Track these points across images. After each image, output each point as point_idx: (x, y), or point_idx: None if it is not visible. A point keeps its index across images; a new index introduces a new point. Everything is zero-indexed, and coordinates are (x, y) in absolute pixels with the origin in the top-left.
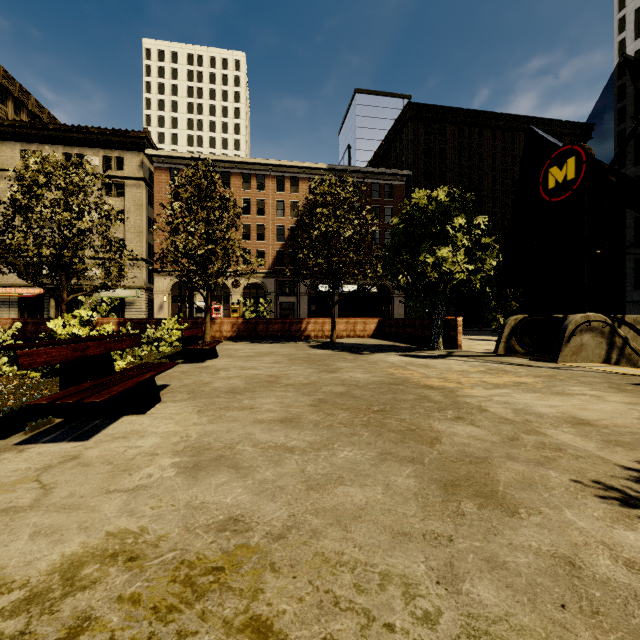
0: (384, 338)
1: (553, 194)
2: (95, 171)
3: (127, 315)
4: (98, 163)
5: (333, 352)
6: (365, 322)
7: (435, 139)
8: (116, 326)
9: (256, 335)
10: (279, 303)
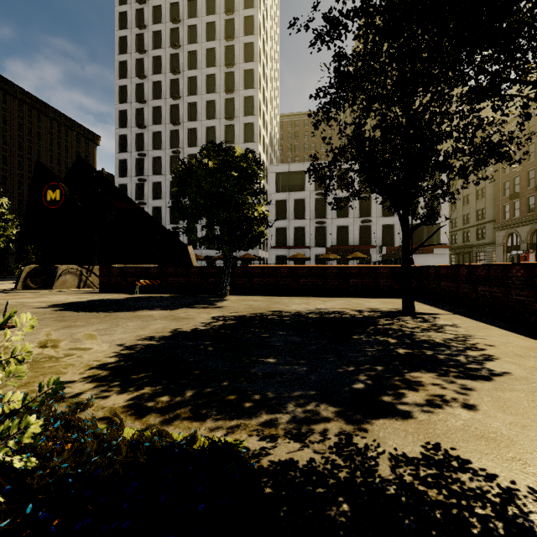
0: None
1: (50, 204)
2: None
3: None
4: None
5: None
6: None
7: None
8: None
9: None
10: None
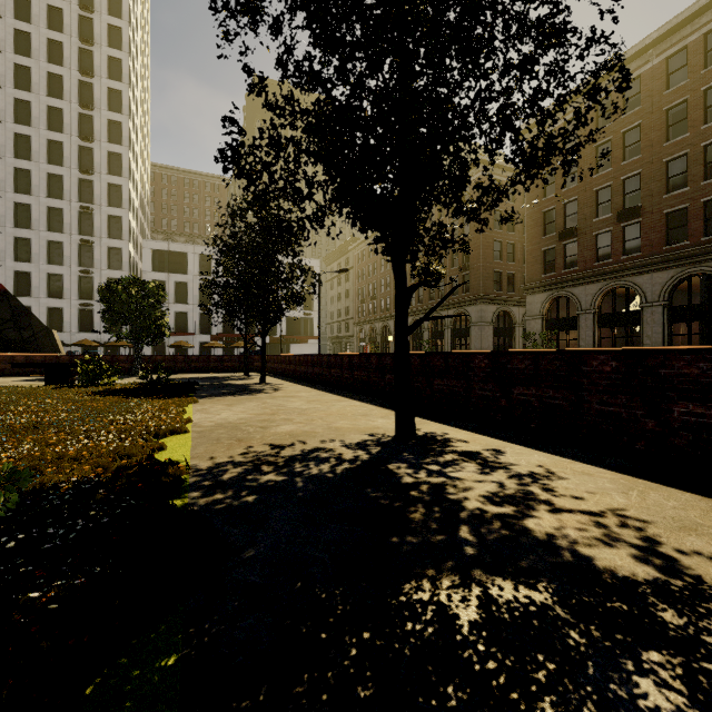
0: None
1: None
2: None
3: None
4: None
5: None
6: None
7: None
8: None
9: None
10: None
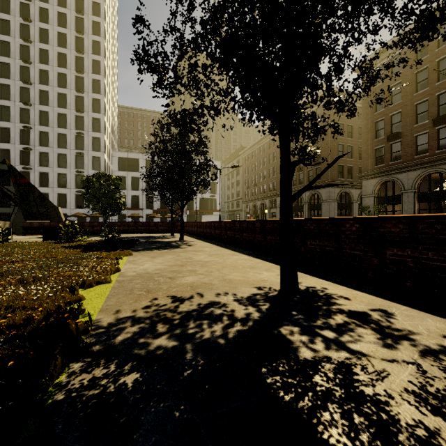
0: None
1: None
2: None
3: None
4: None
5: None
6: None
7: None
8: None
9: None
10: None
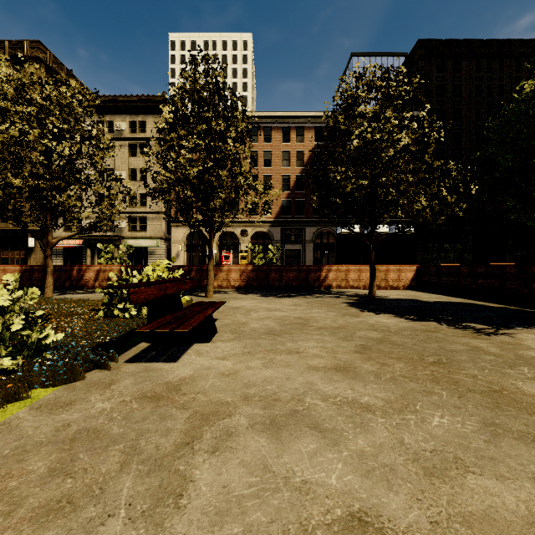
0: (427, 290)
1: None
2: (123, 135)
3: (149, 263)
4: (125, 128)
5: (413, 323)
6: (400, 269)
7: (449, 76)
8: (118, 274)
9: (268, 284)
10: (285, 251)
